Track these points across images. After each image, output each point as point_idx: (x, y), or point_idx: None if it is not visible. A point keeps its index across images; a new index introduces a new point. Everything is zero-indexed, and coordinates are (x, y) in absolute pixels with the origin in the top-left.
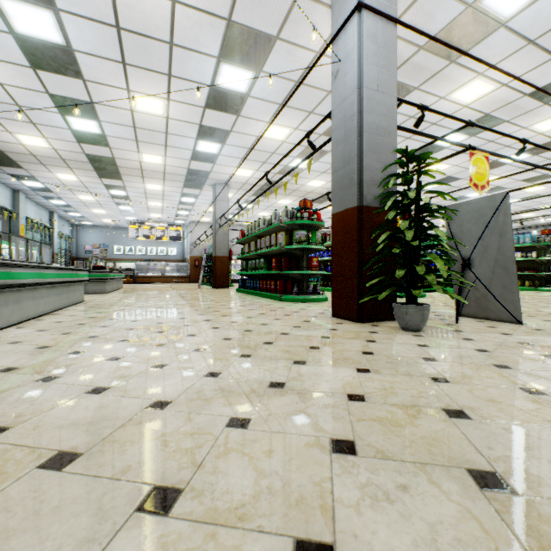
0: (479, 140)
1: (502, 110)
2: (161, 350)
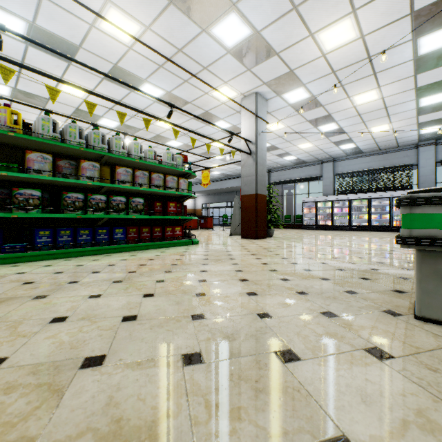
0: (108, 131)
1: (145, 132)
2: (345, 242)
